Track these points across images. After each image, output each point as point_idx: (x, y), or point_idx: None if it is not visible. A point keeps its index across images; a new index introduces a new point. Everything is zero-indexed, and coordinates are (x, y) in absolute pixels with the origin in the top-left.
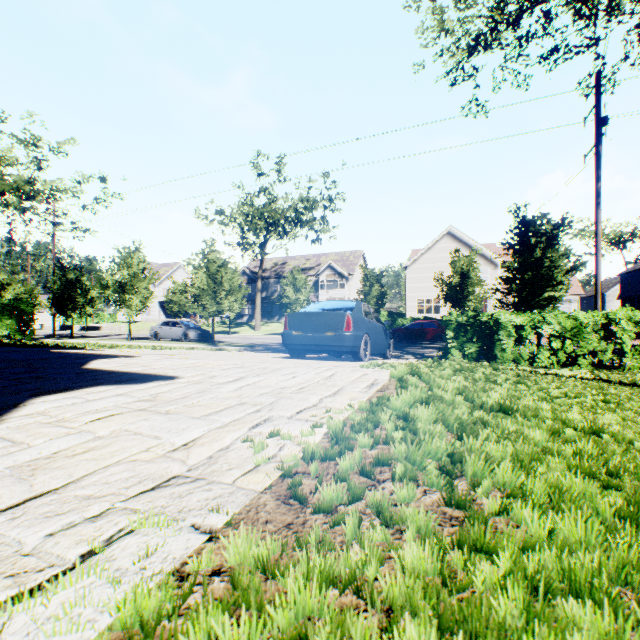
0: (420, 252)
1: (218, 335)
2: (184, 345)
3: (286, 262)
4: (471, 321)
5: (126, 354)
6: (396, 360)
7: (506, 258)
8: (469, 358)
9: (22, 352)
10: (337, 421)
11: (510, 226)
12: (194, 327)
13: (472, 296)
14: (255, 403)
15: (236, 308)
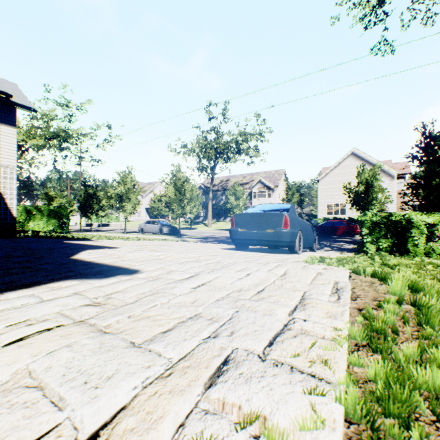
0: (329, 169)
1: (183, 230)
2: (159, 237)
3: (229, 179)
4: (384, 220)
5: (111, 245)
6: (321, 252)
7: (401, 171)
8: (383, 251)
9: (42, 242)
10: (343, 379)
11: (416, 141)
12: (166, 225)
13: (375, 201)
14: (211, 317)
15: (195, 211)
